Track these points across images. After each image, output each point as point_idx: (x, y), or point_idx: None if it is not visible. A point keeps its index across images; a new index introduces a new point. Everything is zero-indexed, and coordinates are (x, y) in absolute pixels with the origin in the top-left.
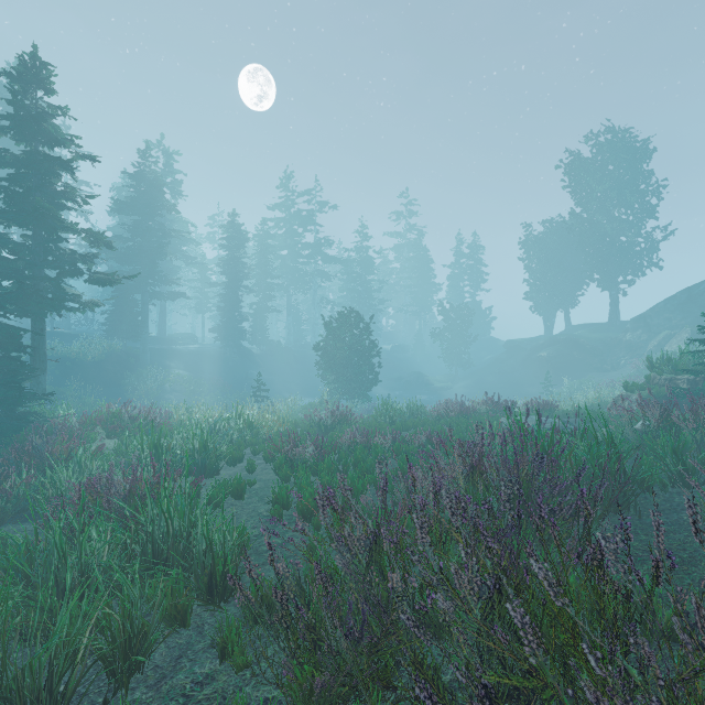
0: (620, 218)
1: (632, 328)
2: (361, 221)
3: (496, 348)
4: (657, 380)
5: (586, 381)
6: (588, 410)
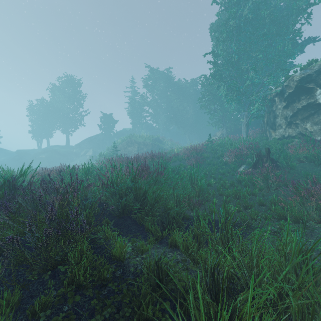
0: (70, 108)
1: (76, 148)
2: None
3: (6, 154)
4: (102, 159)
5: None
6: None
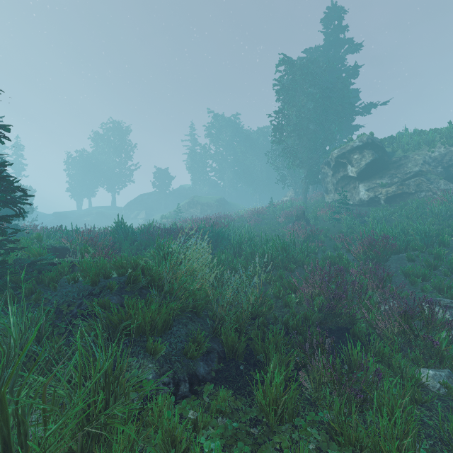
0: (116, 161)
1: (125, 209)
2: None
3: (39, 217)
4: (164, 221)
5: None
6: None
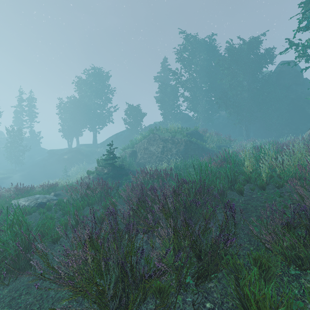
0: (97, 104)
1: (100, 147)
2: None
3: (44, 153)
4: (98, 169)
5: (83, 168)
6: (78, 182)
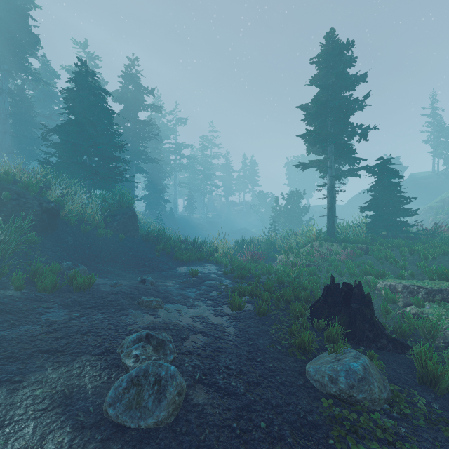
0: None
1: (346, 207)
2: (203, 137)
3: None
4: (443, 217)
5: None
6: None
